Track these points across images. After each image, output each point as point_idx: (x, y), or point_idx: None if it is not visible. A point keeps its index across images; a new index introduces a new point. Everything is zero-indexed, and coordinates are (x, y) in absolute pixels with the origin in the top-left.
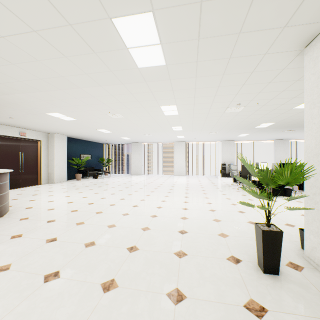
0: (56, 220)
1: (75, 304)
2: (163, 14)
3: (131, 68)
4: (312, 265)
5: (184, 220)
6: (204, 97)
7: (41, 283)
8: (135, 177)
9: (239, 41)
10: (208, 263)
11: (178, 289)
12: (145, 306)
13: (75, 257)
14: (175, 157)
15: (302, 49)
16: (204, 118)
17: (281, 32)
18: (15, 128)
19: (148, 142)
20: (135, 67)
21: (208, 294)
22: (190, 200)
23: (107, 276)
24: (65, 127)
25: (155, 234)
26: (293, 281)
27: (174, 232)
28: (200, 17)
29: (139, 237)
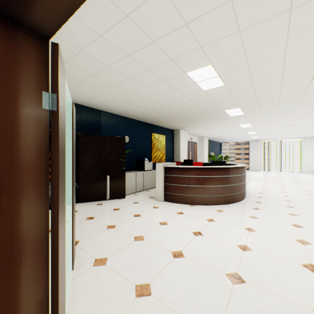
0: (288, 196)
1: None
2: None
3: None
4: None
5: None
6: None
7: None
8: (260, 172)
9: None
10: None
11: None
12: None
13: None
14: (305, 154)
15: None
16: None
17: None
18: (189, 135)
19: (268, 140)
20: None
21: None
22: None
23: None
24: (224, 132)
25: None
26: None
27: None
28: None
29: None
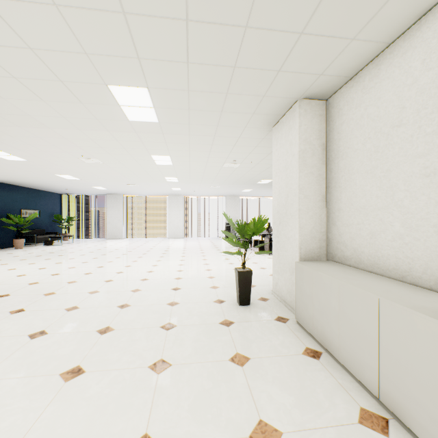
0: (10, 294)
1: (75, 344)
2: (157, 91)
3: (121, 120)
4: (276, 297)
5: (178, 280)
6: (200, 151)
7: (28, 340)
8: (114, 241)
9: (223, 116)
10: (197, 306)
11: (170, 323)
12: (142, 335)
13: (59, 319)
14: (170, 215)
15: (272, 128)
16: (202, 170)
17: (252, 116)
18: None
19: (132, 194)
20: (126, 120)
21: (194, 322)
22: (187, 263)
23: (102, 326)
24: (0, 169)
25: (147, 293)
26: (258, 307)
27: (168, 290)
28: (189, 98)
29: (130, 297)
